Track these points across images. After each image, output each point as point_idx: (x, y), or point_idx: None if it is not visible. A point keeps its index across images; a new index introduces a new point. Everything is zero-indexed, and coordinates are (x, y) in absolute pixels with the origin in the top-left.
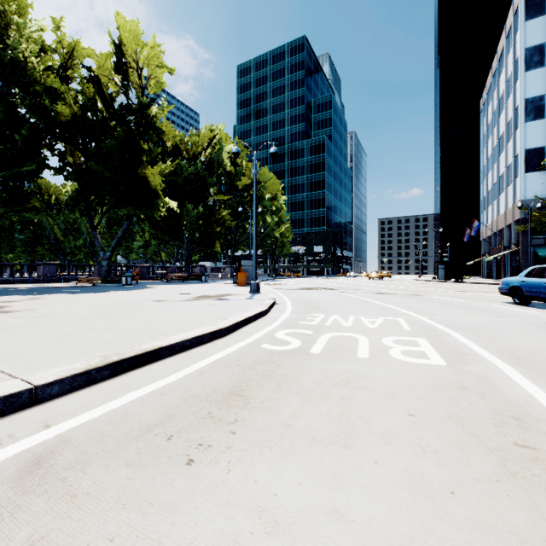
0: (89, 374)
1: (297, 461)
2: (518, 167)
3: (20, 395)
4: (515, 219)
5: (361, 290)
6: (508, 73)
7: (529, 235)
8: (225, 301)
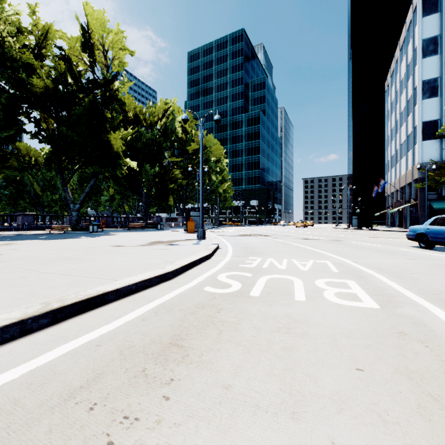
0: (24, 324)
1: (238, 443)
2: (416, 136)
3: None
4: (414, 178)
5: (290, 236)
6: (408, 60)
7: (426, 191)
8: (175, 246)
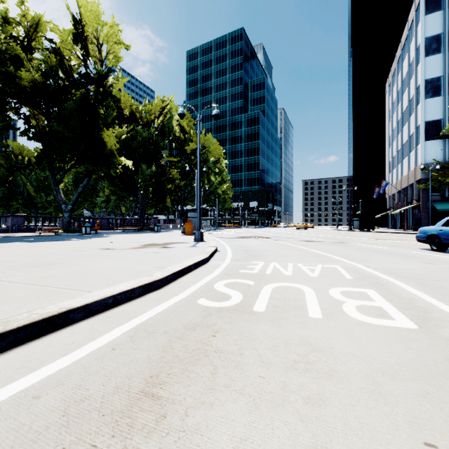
0: None
1: None
2: (419, 136)
3: None
4: (417, 179)
5: (292, 238)
6: (411, 59)
7: (430, 192)
8: (169, 249)
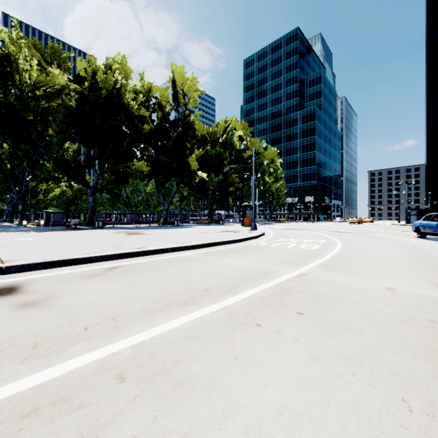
0: (203, 245)
1: (255, 255)
2: None
3: (193, 246)
4: None
5: (327, 230)
6: None
7: None
8: (237, 233)
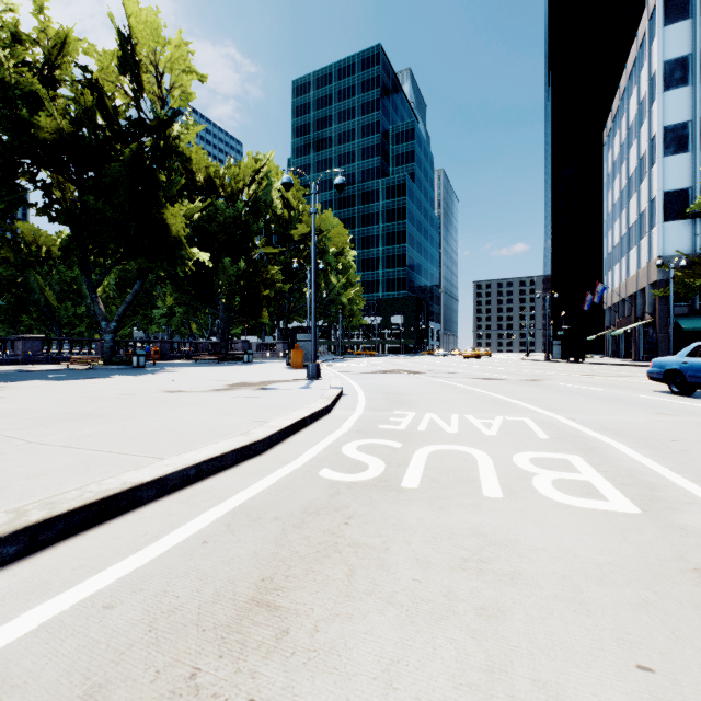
0: None
1: None
2: (654, 215)
3: None
4: (651, 282)
5: (457, 374)
6: (642, 94)
7: (671, 301)
8: (270, 392)
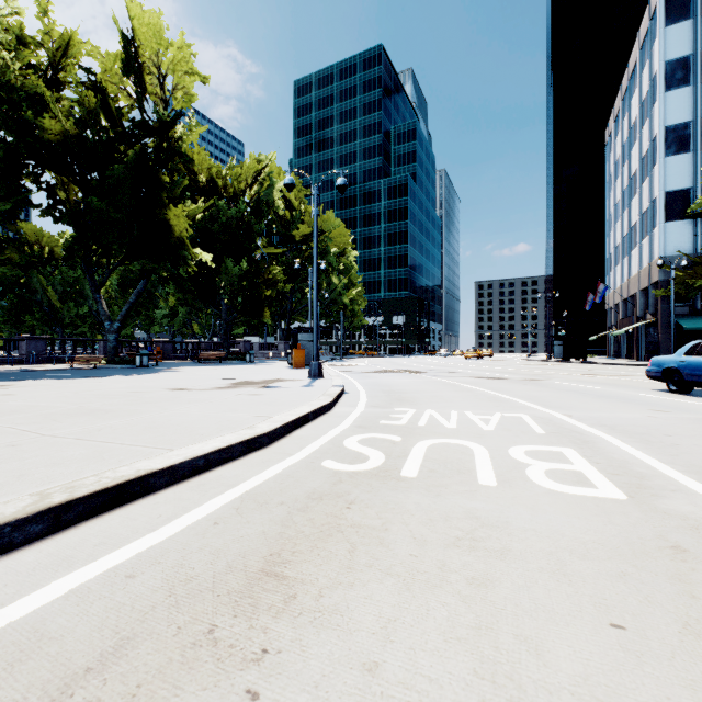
0: None
1: None
2: (656, 215)
3: None
4: (652, 282)
5: (458, 373)
6: (643, 94)
7: (672, 301)
8: (273, 390)
